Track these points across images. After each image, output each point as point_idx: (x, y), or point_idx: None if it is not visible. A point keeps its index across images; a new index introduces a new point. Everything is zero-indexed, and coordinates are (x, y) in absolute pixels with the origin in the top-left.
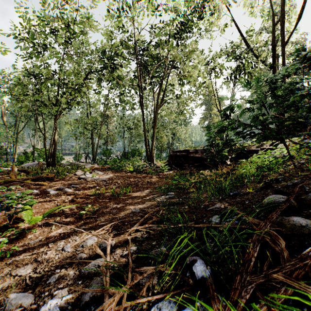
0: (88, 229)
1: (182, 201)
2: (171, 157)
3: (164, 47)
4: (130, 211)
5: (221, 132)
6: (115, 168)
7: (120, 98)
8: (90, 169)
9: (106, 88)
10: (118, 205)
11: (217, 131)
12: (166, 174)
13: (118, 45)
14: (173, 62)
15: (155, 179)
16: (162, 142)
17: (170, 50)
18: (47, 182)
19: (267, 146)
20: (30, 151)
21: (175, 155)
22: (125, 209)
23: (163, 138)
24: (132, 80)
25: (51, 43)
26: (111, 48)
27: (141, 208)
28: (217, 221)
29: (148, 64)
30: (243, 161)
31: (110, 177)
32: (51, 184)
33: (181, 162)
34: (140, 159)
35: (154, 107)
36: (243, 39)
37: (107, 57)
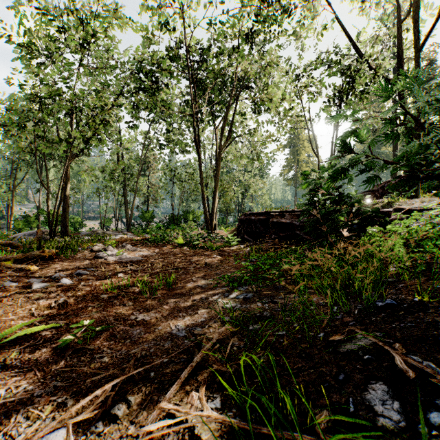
0: (65, 389)
1: (271, 314)
2: (242, 222)
3: (232, 60)
4: (167, 332)
5: (337, 179)
6: (156, 240)
7: (167, 136)
8: (119, 241)
9: (145, 120)
10: (148, 315)
11: (331, 177)
12: (235, 250)
13: (163, 56)
14: (245, 83)
15: (217, 258)
16: (228, 200)
17: (240, 61)
18: (40, 264)
19: (401, 205)
20: (33, 214)
21: (249, 220)
22: (158, 326)
23: (230, 195)
24: (184, 108)
25: (58, 48)
26: (151, 59)
27: (190, 326)
28: (397, 415)
29: (208, 85)
30: (373, 230)
31: (146, 254)
32: (45, 268)
33: (258, 230)
34: (196, 225)
35: (216, 149)
36: (352, 42)
37: (146, 72)
